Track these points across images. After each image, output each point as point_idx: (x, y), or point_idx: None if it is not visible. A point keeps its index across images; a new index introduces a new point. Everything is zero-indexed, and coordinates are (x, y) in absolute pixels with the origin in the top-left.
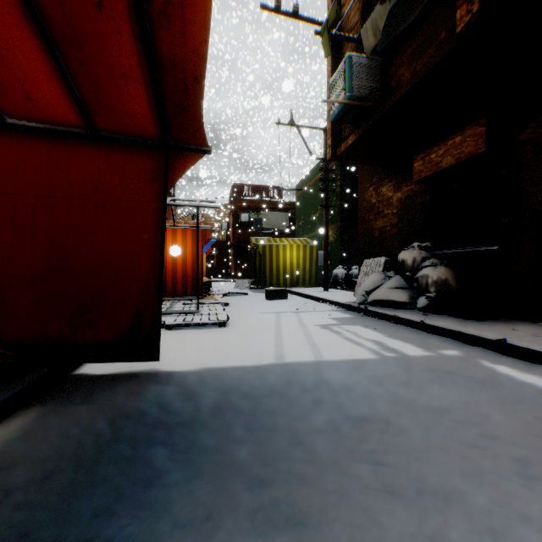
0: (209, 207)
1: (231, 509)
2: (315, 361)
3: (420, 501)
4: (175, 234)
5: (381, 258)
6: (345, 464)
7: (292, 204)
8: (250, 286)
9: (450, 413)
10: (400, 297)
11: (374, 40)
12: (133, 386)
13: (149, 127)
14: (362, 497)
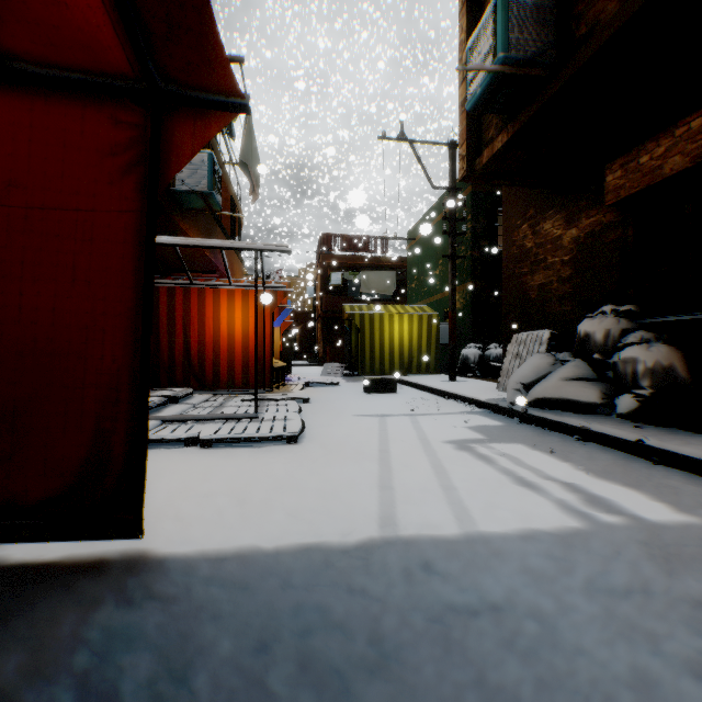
0: (274, 250)
1: None
2: (461, 534)
3: None
4: (232, 297)
5: (543, 332)
6: None
7: (401, 260)
8: (343, 372)
9: None
10: (584, 395)
11: None
12: (64, 609)
13: (104, 39)
14: None
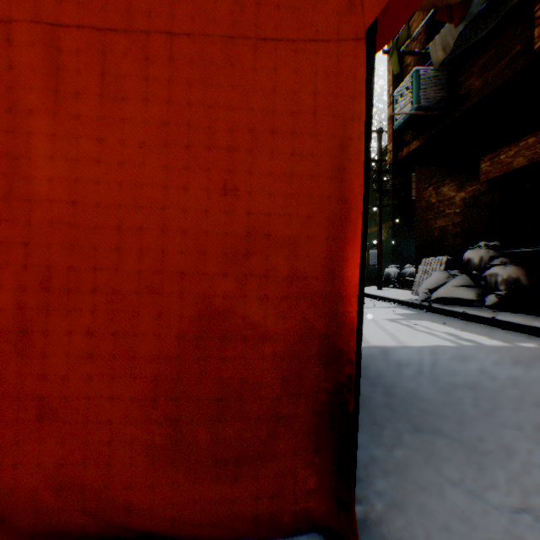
0: None
1: (388, 421)
2: (399, 346)
3: (522, 429)
4: None
5: (442, 257)
6: (457, 407)
7: None
8: None
9: (535, 385)
10: (466, 295)
11: (443, 54)
12: None
13: None
14: (477, 423)
